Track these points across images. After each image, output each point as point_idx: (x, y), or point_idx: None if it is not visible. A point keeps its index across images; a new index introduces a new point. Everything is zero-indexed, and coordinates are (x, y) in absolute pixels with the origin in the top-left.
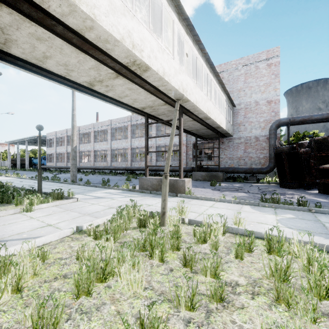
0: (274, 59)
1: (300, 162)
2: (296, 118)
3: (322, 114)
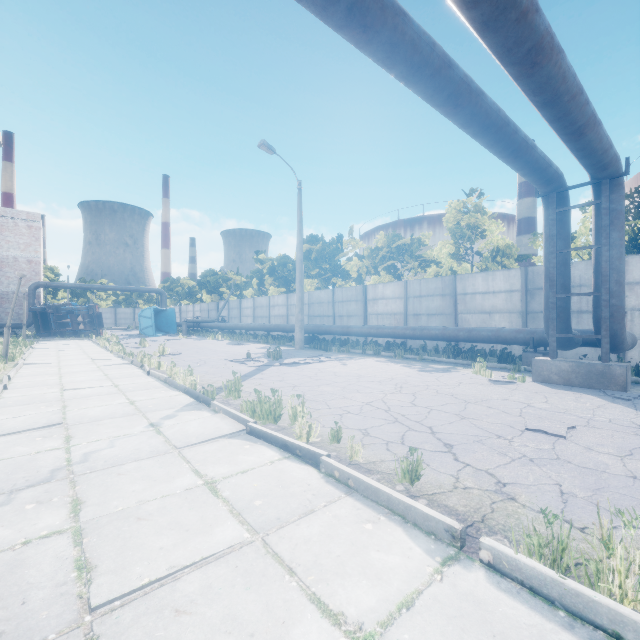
0: (35, 224)
1: (49, 319)
2: (52, 284)
3: (71, 284)
